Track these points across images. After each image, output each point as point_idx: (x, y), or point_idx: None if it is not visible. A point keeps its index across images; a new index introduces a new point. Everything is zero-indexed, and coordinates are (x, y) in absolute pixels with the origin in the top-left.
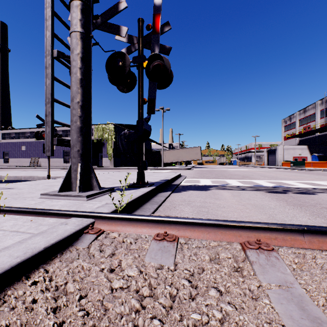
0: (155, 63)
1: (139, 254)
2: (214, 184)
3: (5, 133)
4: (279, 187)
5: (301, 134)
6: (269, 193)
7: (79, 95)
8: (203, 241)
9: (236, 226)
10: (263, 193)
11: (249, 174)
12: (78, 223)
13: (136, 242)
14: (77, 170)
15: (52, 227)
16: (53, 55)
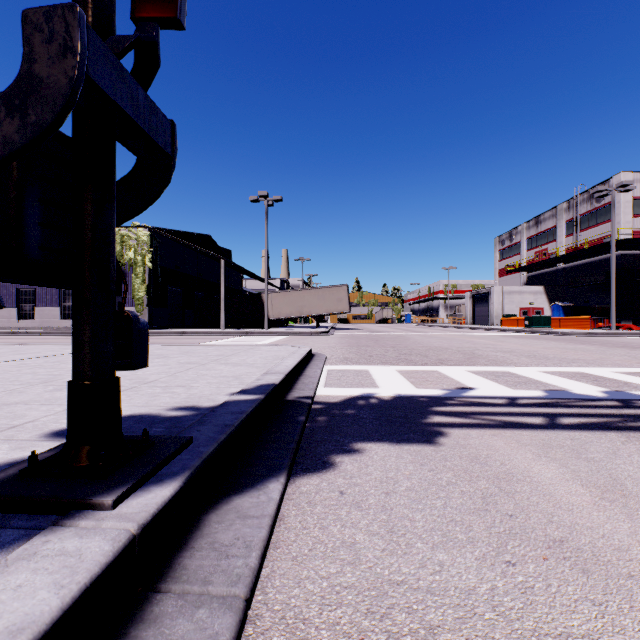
0: None
1: None
2: (427, 392)
3: None
4: None
5: (534, 264)
6: None
7: None
8: None
9: None
10: None
11: (469, 348)
12: None
13: None
14: None
15: None
16: None
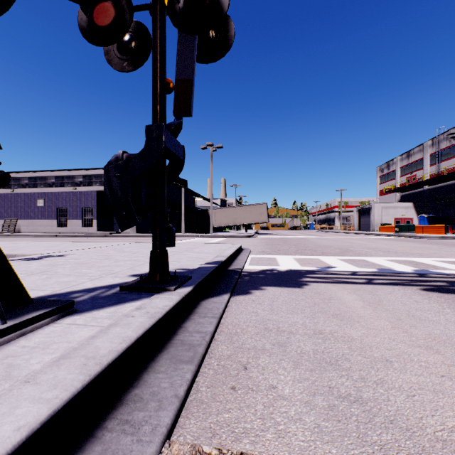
0: None
1: None
2: (307, 268)
3: None
4: (430, 275)
5: (405, 186)
6: (433, 292)
7: None
8: None
9: None
10: (421, 293)
11: (346, 246)
12: None
13: None
14: None
15: None
16: None
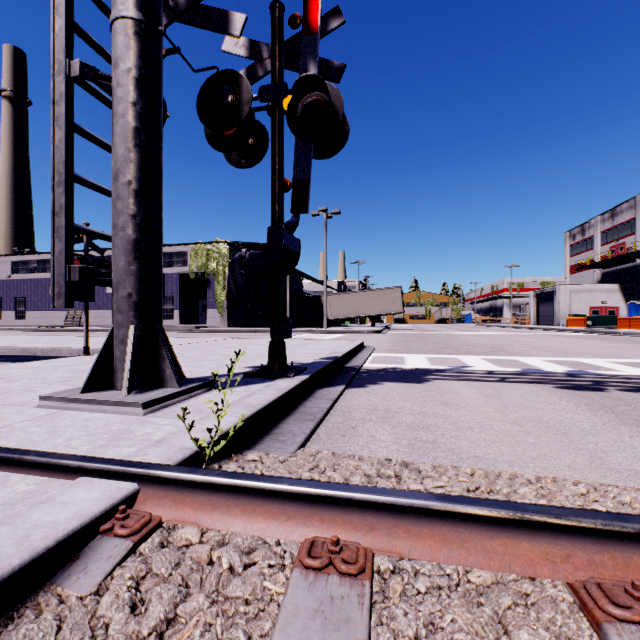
0: (308, 99)
1: (249, 633)
2: (437, 367)
3: (19, 262)
4: (582, 375)
5: (607, 260)
6: (564, 390)
7: (132, 166)
8: (448, 566)
9: (553, 527)
10: (550, 390)
11: (504, 344)
12: (87, 501)
13: (245, 572)
14: (128, 342)
15: (6, 516)
16: (70, 73)
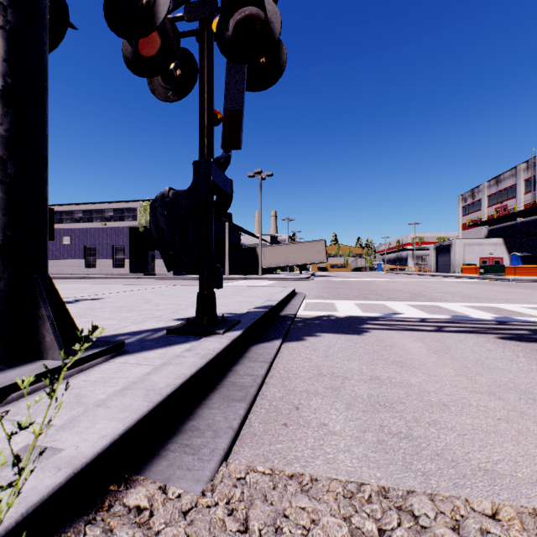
0: (240, 15)
1: None
2: (369, 314)
3: None
4: (512, 323)
5: (493, 219)
6: (510, 341)
7: None
8: None
9: None
10: (496, 341)
11: (419, 290)
12: None
13: None
14: None
15: None
16: None
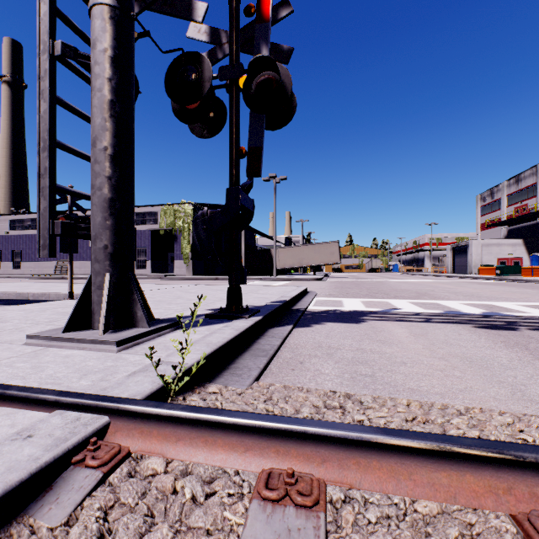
0: (261, 77)
1: None
2: (371, 309)
3: (16, 220)
4: (495, 316)
5: (512, 219)
6: (482, 329)
7: (108, 133)
8: (396, 496)
9: (495, 460)
10: (470, 329)
11: (426, 290)
12: (61, 434)
13: (207, 502)
14: (104, 287)
15: None
16: (54, 52)
